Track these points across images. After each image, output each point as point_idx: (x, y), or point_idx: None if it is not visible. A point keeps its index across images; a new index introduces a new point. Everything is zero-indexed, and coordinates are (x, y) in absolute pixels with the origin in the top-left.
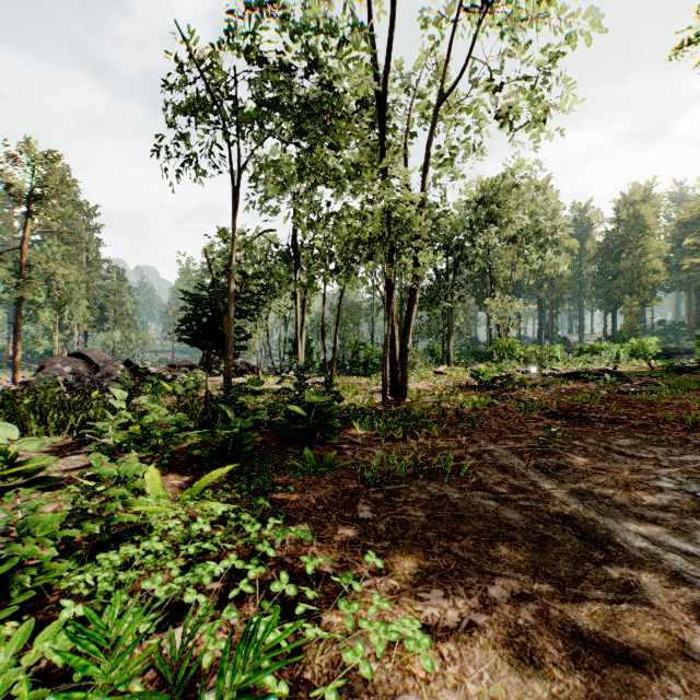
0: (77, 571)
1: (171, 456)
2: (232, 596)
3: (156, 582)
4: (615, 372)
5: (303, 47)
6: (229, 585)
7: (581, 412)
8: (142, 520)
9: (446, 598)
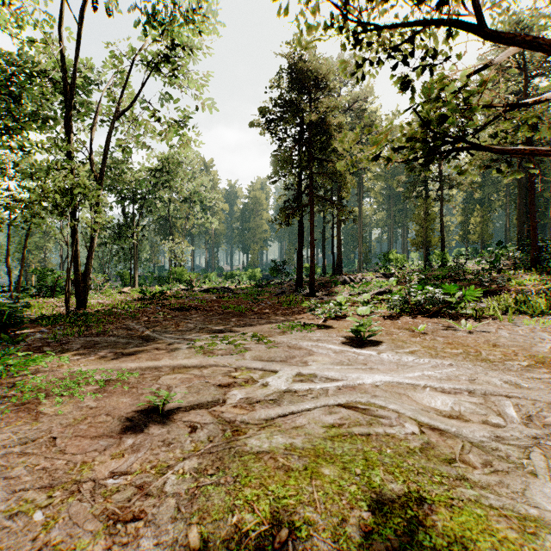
0: None
1: None
2: None
3: None
4: (228, 288)
5: None
6: None
7: (190, 307)
8: None
9: (81, 357)
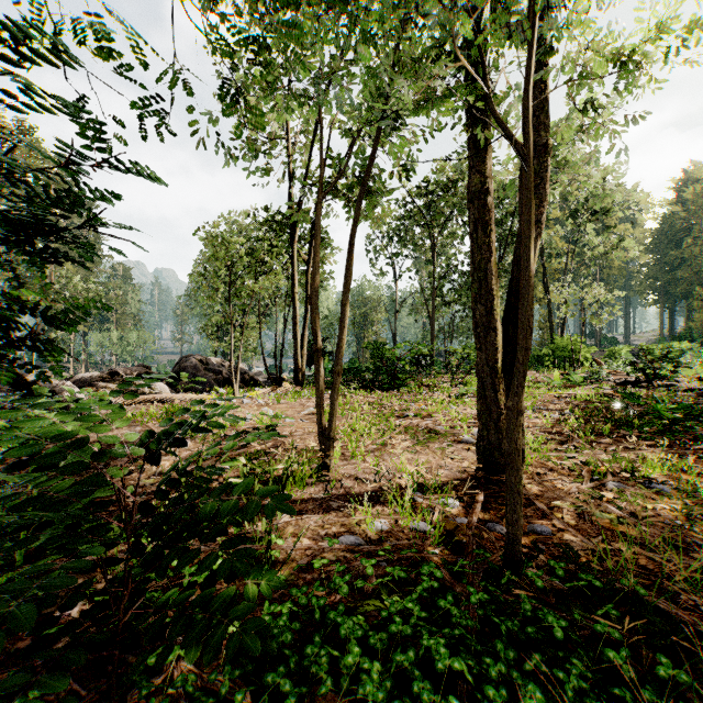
0: None
1: None
2: None
3: None
4: None
5: None
6: None
7: None
8: None
9: None
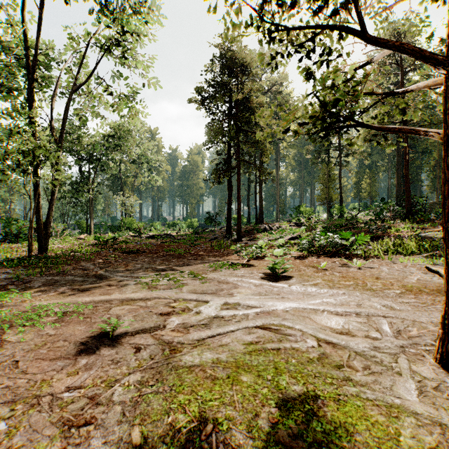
0: None
1: None
2: None
3: None
4: (170, 234)
5: None
6: None
7: (138, 250)
8: None
9: (42, 293)
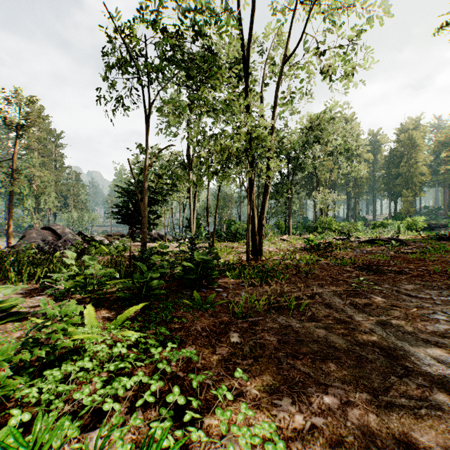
0: (27, 385)
1: (104, 297)
2: (138, 405)
3: (84, 393)
4: (398, 239)
5: (193, 23)
6: (137, 394)
7: (378, 266)
8: (80, 343)
9: (294, 404)
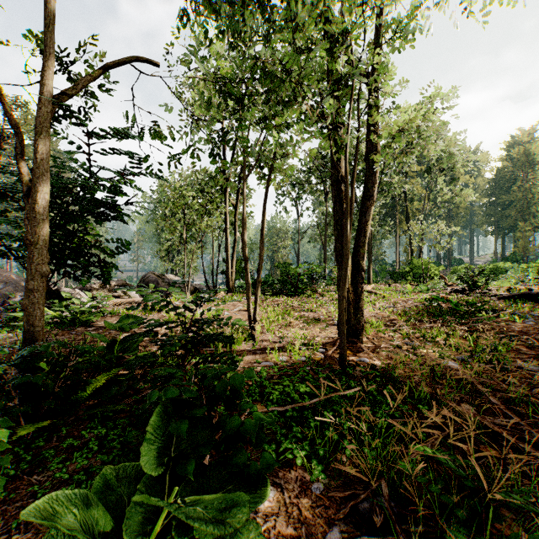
0: None
1: None
2: None
3: None
4: None
5: None
6: None
7: None
8: None
9: None
